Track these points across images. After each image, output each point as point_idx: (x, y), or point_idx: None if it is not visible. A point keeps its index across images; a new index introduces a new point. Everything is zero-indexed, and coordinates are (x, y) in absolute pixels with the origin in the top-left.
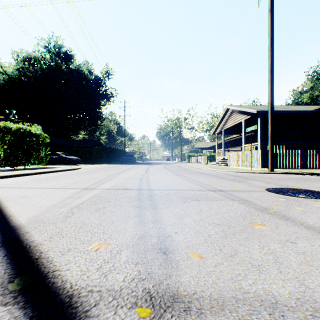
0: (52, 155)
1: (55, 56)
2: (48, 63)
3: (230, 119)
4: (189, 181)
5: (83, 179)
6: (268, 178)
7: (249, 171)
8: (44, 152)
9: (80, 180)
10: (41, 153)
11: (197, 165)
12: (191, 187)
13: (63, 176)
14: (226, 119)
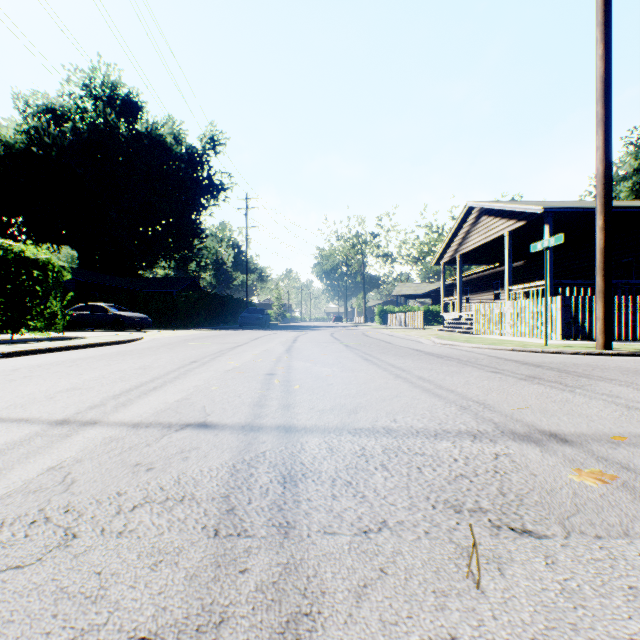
0: (88, 309)
1: (104, 105)
2: (91, 119)
3: (475, 230)
4: (410, 383)
5: (106, 376)
6: (626, 371)
7: (547, 349)
8: (60, 303)
9: (91, 380)
10: (50, 305)
11: (403, 331)
12: (435, 417)
13: (67, 364)
14: (466, 231)
